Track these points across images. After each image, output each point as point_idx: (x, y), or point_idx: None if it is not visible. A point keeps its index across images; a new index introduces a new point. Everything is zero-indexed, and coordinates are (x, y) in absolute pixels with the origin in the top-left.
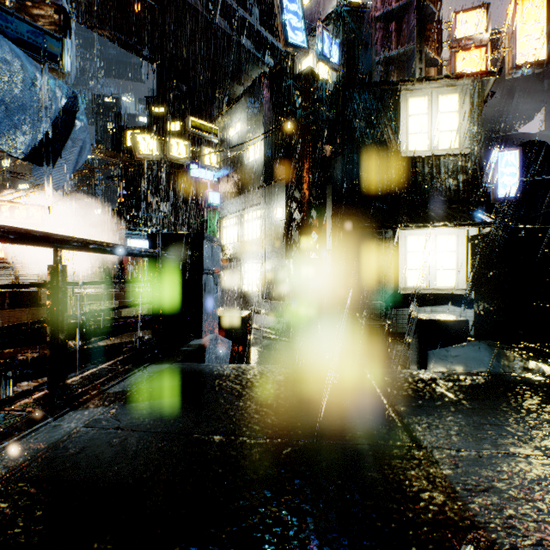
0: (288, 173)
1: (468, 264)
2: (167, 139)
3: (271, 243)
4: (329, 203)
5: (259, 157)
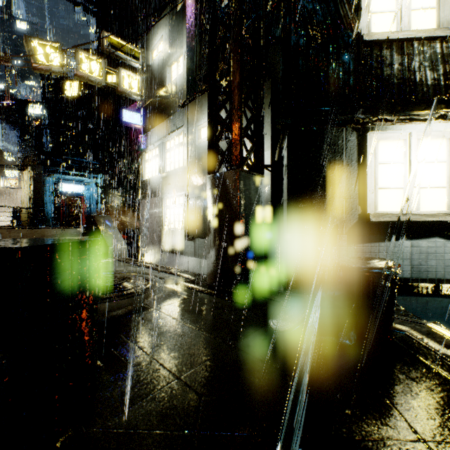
0: (210, 53)
1: None
2: (74, 52)
3: (195, 170)
4: (266, 105)
5: (182, 73)
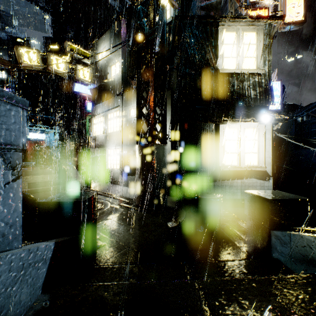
0: (138, 77)
1: (265, 149)
2: (47, 55)
3: (127, 134)
4: (169, 104)
5: (119, 73)
